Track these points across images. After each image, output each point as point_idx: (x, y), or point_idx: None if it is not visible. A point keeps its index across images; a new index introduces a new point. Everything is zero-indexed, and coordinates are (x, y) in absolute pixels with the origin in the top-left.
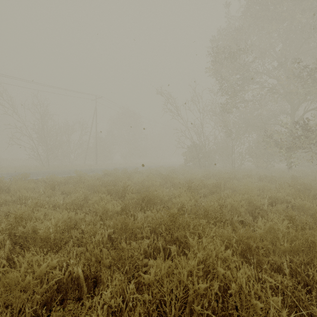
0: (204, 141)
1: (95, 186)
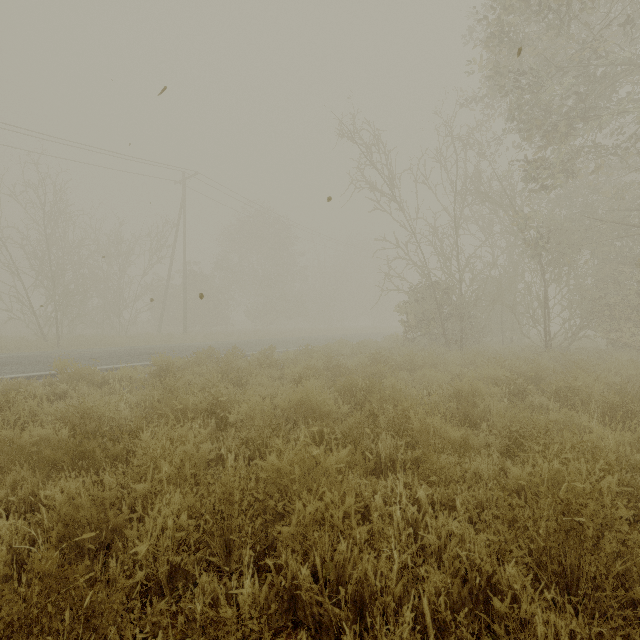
0: (459, 273)
1: (28, 456)
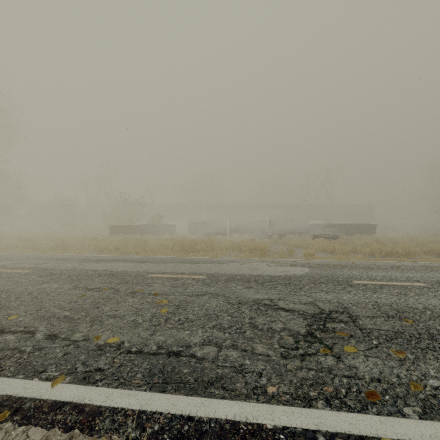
0: None
1: None
